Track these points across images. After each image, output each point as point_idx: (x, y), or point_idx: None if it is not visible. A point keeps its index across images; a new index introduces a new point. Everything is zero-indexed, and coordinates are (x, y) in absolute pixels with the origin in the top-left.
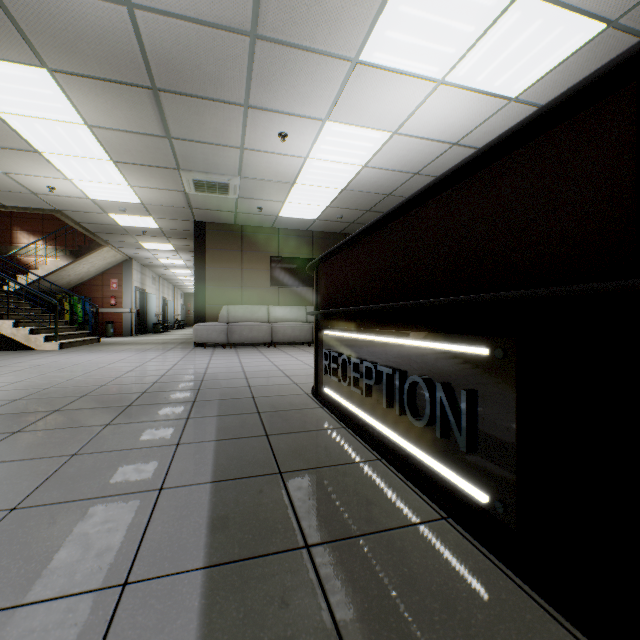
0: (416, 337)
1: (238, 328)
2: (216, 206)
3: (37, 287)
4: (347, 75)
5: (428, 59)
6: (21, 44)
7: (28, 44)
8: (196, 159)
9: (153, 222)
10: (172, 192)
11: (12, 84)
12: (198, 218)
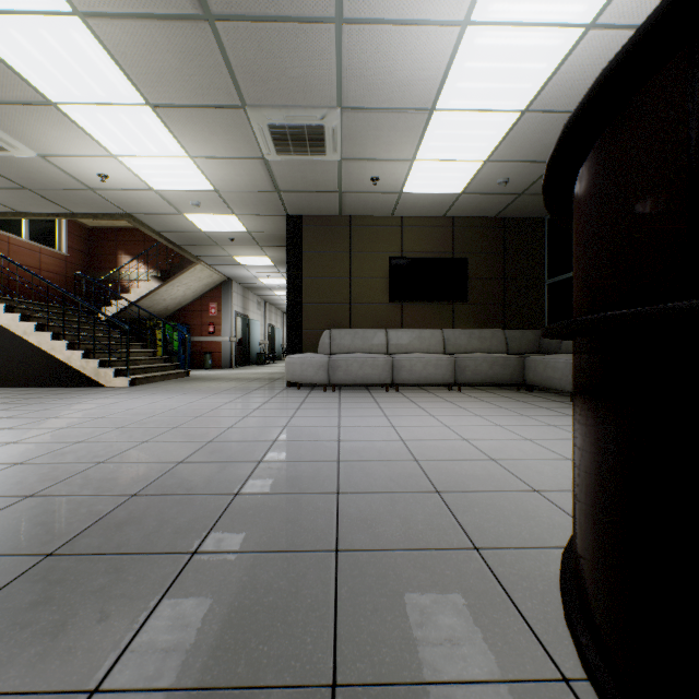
0: None
1: (343, 362)
2: (311, 183)
3: (132, 313)
4: None
5: None
6: None
7: None
8: (265, 74)
9: (238, 223)
10: (247, 162)
11: None
12: (291, 209)
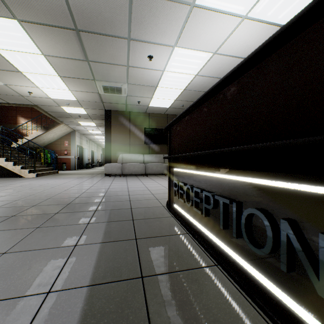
0: (252, 175)
1: (127, 166)
2: (115, 101)
3: (28, 145)
4: (187, 15)
5: (238, 1)
6: (0, 4)
7: (4, 4)
8: (103, 73)
9: (84, 110)
10: (92, 93)
11: None
12: (106, 108)
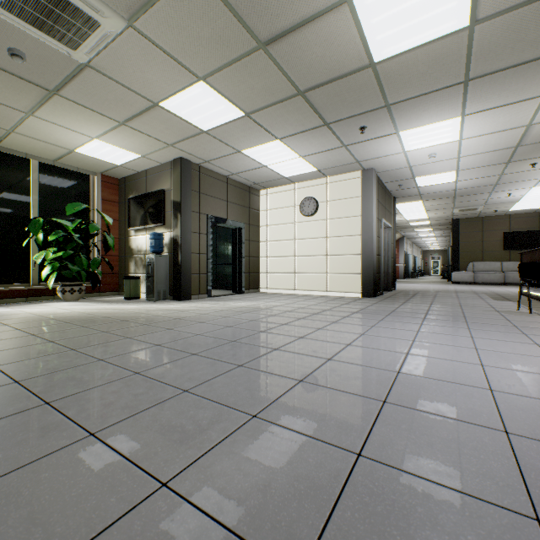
0: None
1: (480, 274)
2: (467, 213)
3: None
4: (538, 180)
5: None
6: (419, 199)
7: (420, 199)
8: (463, 204)
9: (428, 222)
10: (445, 213)
11: (408, 204)
12: (454, 218)
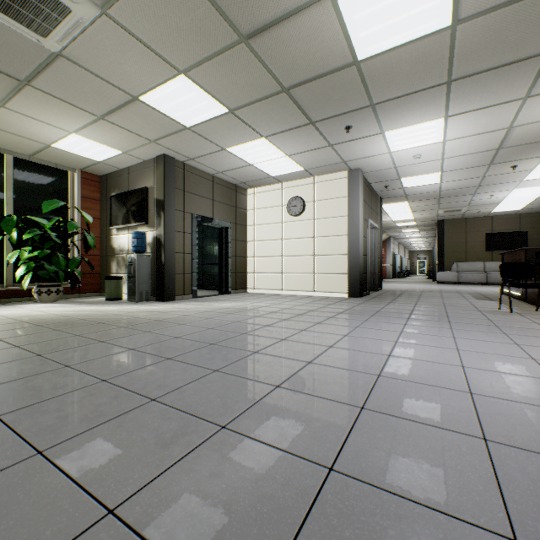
0: None
1: (464, 274)
2: (451, 214)
3: None
4: (519, 182)
5: None
6: (404, 200)
7: (406, 200)
8: (447, 206)
9: (414, 223)
10: (430, 214)
11: (395, 205)
12: (439, 219)
